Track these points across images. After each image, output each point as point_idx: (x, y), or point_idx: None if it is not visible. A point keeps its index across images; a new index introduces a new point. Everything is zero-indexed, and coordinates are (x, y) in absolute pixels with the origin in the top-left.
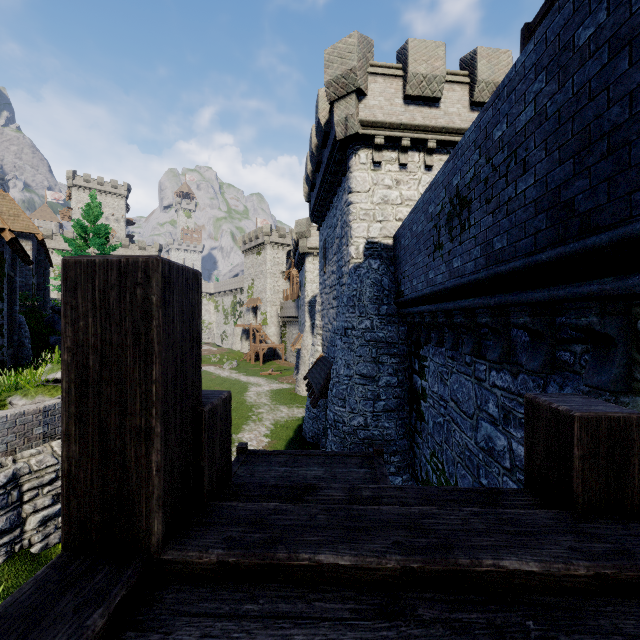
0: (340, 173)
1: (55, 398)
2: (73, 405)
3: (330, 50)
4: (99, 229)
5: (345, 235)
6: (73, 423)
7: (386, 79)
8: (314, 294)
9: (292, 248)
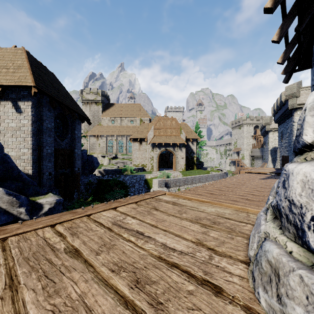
0: (289, 114)
1: (219, 172)
2: (282, 161)
3: (287, 87)
4: (200, 132)
5: (291, 133)
6: (282, 162)
7: (307, 91)
8: (273, 147)
9: (260, 127)
